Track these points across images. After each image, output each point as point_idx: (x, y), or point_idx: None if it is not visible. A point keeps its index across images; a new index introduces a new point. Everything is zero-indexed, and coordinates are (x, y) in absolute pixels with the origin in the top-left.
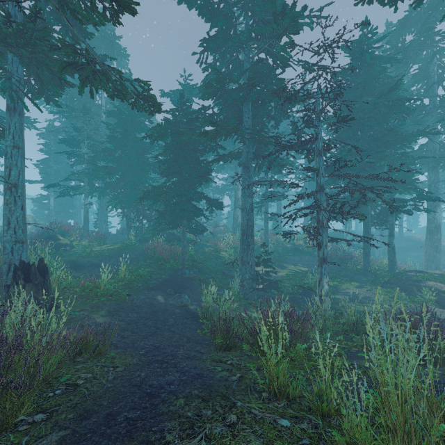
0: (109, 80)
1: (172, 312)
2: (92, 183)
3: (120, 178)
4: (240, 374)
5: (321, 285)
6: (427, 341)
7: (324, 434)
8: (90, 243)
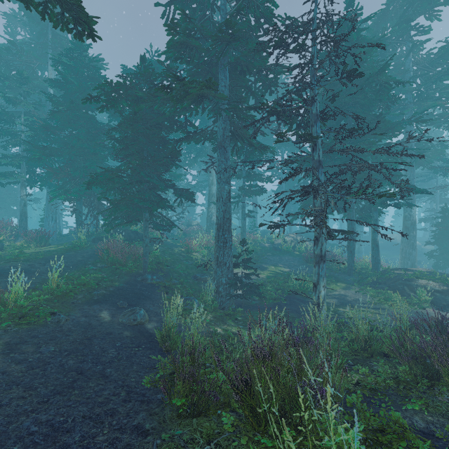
0: None
1: (117, 337)
2: (31, 170)
3: (67, 163)
4: None
5: (319, 290)
6: None
7: None
8: (27, 243)
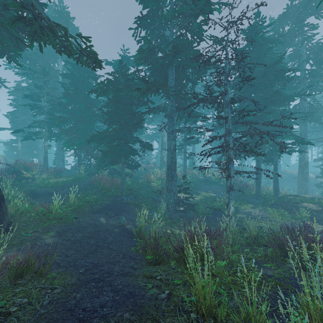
0: (56, 36)
1: (111, 231)
2: (50, 129)
3: (73, 126)
4: (169, 290)
5: (229, 207)
6: None
7: None
8: (49, 176)
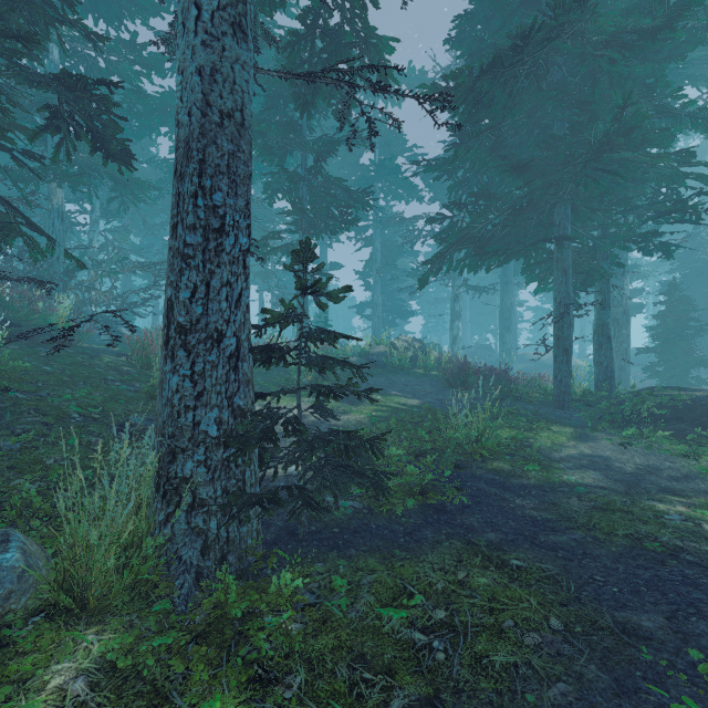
0: None
1: None
2: None
3: None
4: None
5: None
6: None
7: None
8: None
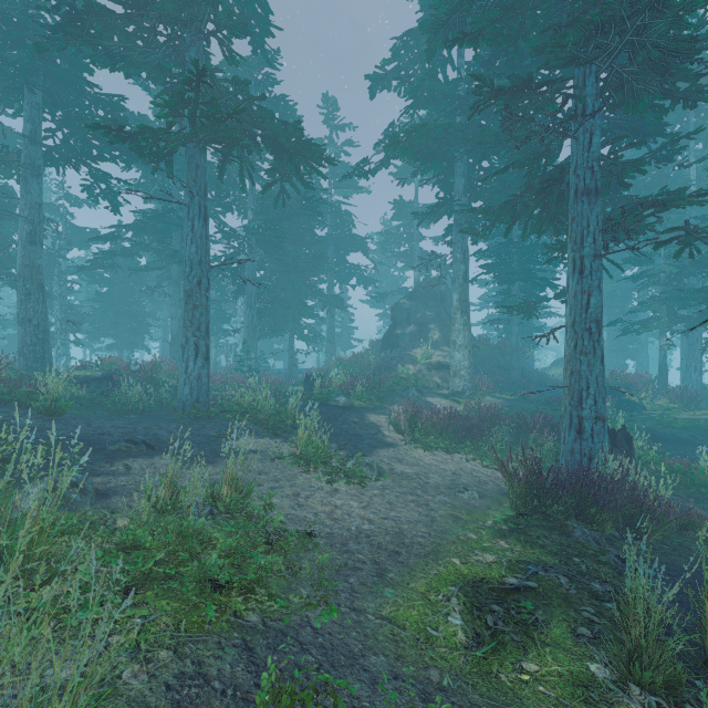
0: None
1: None
2: (672, 311)
3: None
4: None
5: None
6: None
7: None
8: (670, 404)
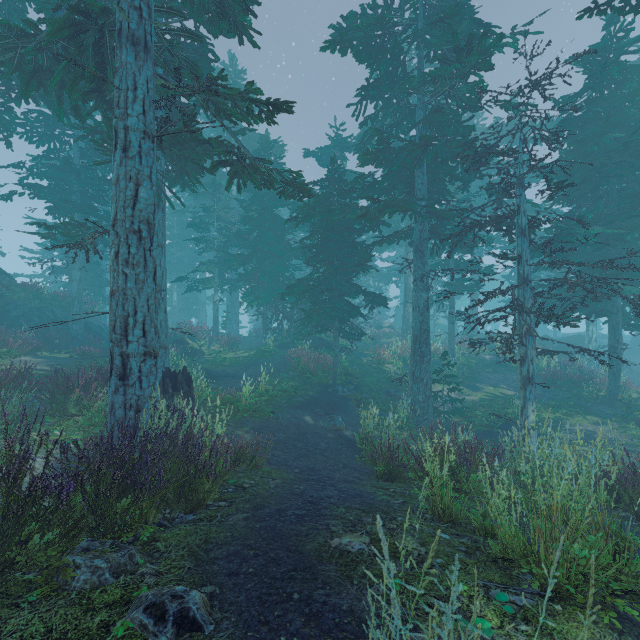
0: (257, 172)
1: (323, 436)
2: (222, 274)
3: (256, 267)
4: (404, 500)
5: (525, 414)
6: (575, 457)
7: (482, 547)
8: (221, 348)
